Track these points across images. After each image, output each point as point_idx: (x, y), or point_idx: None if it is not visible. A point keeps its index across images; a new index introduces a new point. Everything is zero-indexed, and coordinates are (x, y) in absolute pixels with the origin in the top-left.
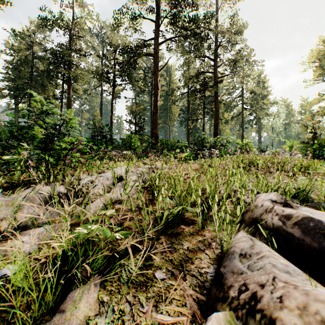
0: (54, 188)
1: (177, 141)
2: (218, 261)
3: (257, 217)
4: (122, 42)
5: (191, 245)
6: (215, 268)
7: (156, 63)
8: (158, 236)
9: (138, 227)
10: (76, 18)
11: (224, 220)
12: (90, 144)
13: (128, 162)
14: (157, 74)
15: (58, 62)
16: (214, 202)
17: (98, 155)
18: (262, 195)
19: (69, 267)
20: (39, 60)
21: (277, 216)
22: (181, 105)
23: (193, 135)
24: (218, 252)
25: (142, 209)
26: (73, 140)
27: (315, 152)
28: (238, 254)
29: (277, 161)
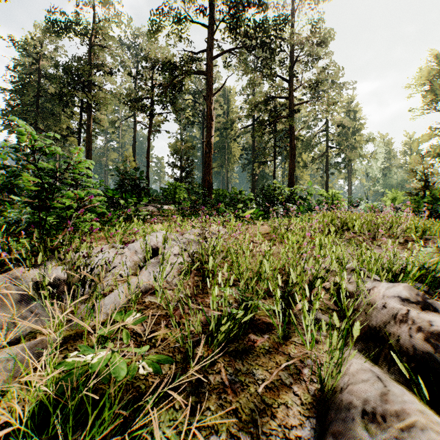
0: (44, 273)
1: (239, 192)
2: (316, 409)
3: (377, 327)
4: (162, 56)
5: (268, 374)
6: (313, 427)
7: (209, 85)
8: (213, 361)
9: (181, 339)
10: (100, 21)
11: (318, 326)
12: (115, 197)
13: (170, 223)
14: (210, 99)
15: (74, 82)
16: (304, 299)
17: (127, 213)
18: (379, 284)
19: (50, 435)
20: (48, 80)
21: (419, 333)
22: (244, 143)
23: (260, 183)
24: (315, 389)
25: (187, 306)
26: (81, 195)
27: (427, 207)
28: (360, 411)
29: (381, 222)
